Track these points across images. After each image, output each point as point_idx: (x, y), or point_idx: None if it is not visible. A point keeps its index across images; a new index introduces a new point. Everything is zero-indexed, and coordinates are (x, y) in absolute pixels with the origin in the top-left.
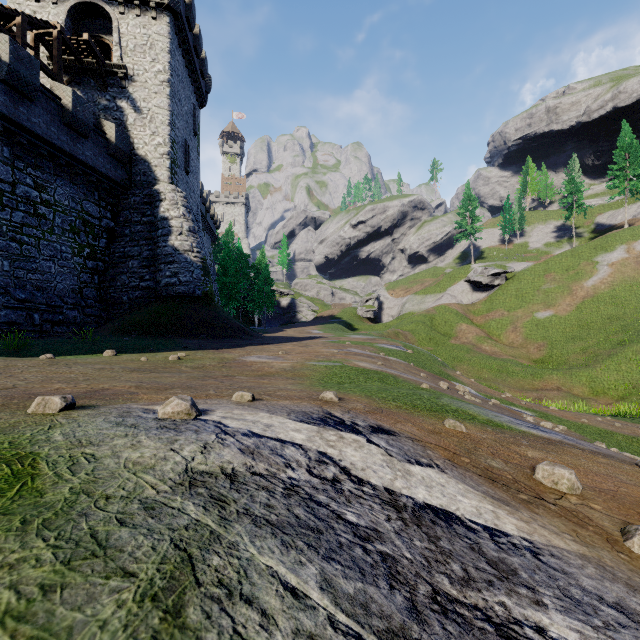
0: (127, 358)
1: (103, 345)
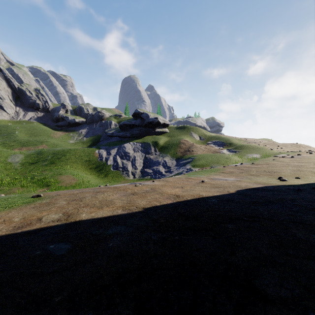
0: (312, 178)
1: None
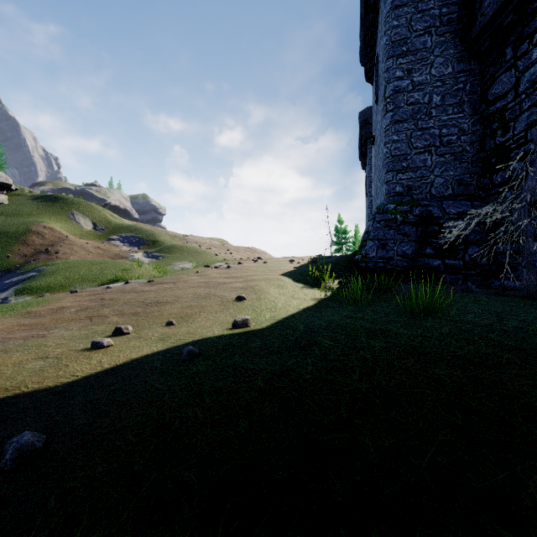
0: (200, 322)
1: (406, 357)
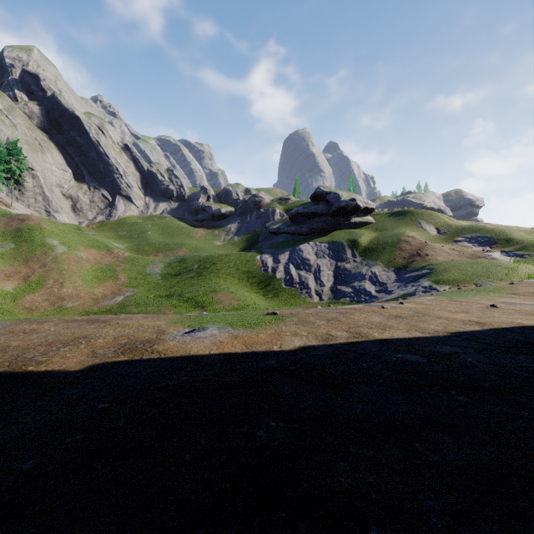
0: None
1: None
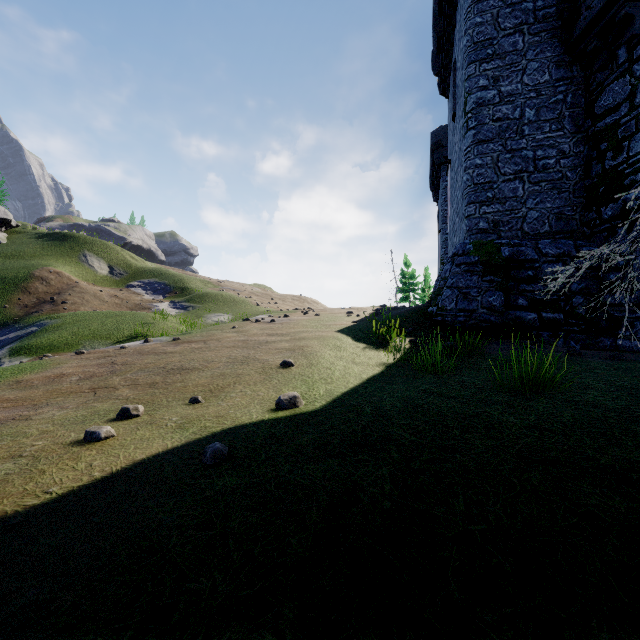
0: (234, 398)
1: (527, 467)
